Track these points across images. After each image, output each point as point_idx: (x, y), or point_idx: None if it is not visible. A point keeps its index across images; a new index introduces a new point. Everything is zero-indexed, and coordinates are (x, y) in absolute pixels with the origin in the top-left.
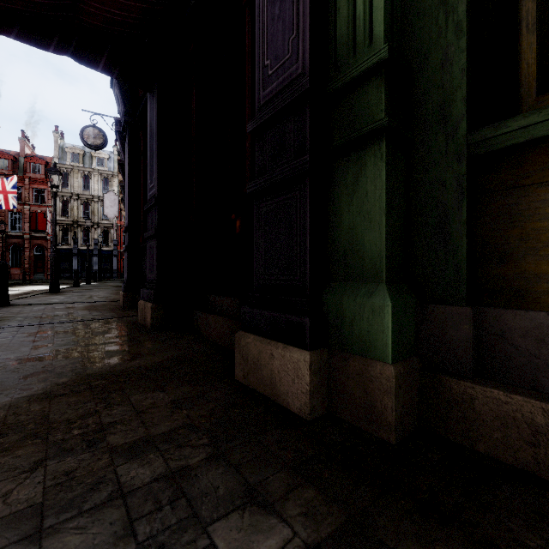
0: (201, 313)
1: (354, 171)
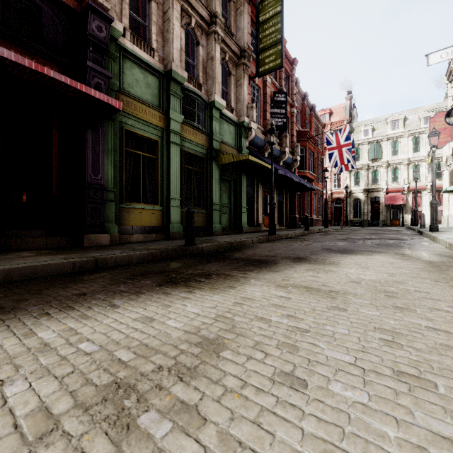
0: (14, 239)
1: (109, 205)
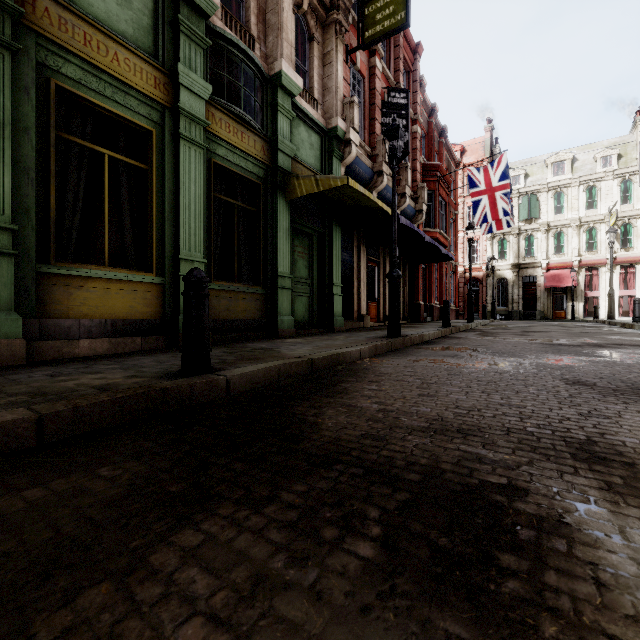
0: None
1: None
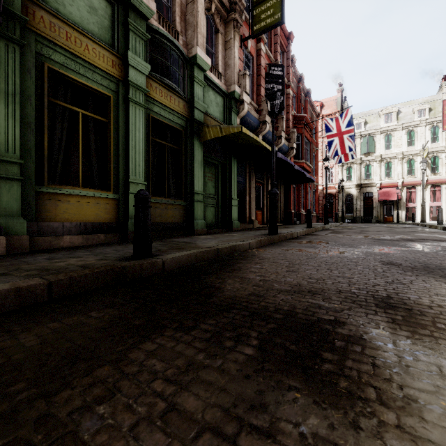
0: None
1: (10, 186)
